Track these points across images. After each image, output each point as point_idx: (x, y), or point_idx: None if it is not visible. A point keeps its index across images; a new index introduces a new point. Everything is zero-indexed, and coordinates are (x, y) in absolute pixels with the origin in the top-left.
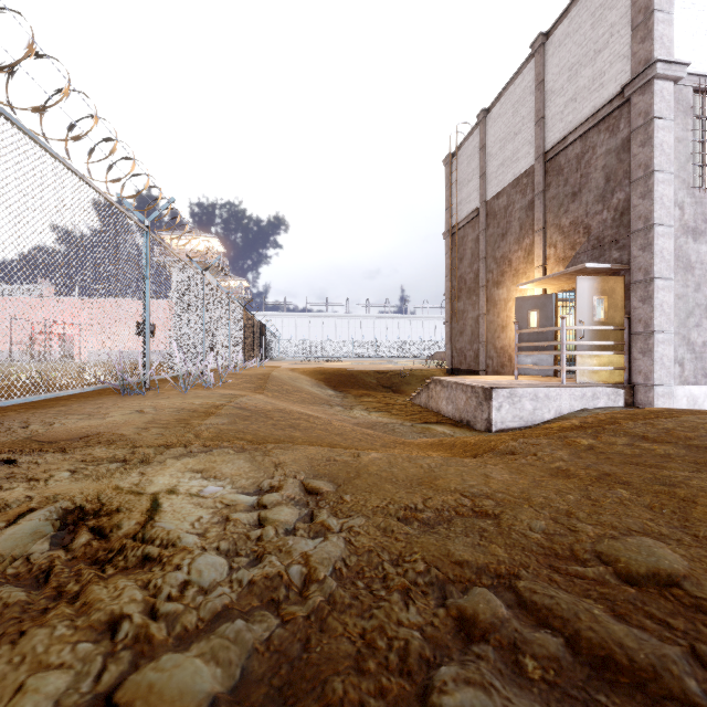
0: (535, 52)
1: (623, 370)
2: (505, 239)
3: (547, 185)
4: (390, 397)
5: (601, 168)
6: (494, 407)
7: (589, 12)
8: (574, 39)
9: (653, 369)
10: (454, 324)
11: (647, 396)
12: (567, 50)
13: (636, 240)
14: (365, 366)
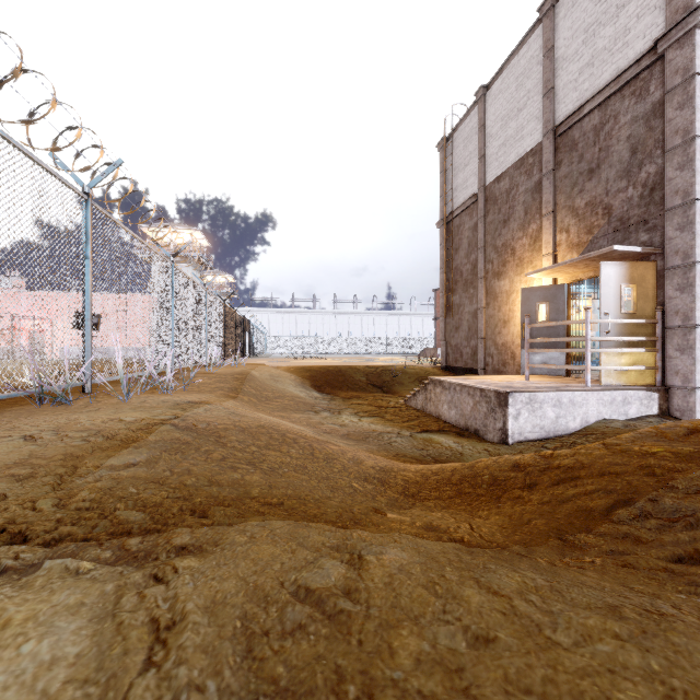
0: (543, 16)
1: (654, 370)
2: (507, 225)
3: (557, 162)
4: (382, 398)
5: (625, 139)
6: (511, 415)
7: None
8: None
9: (695, 369)
10: (449, 319)
11: (687, 400)
12: (582, 9)
13: (672, 218)
14: (353, 363)
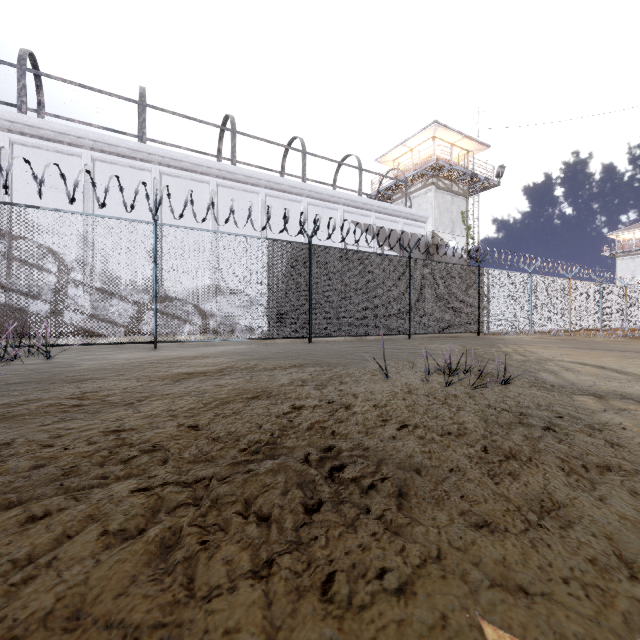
0: None
1: None
2: None
3: None
4: None
5: None
6: None
7: None
8: None
9: None
10: None
11: None
12: None
13: None
14: None
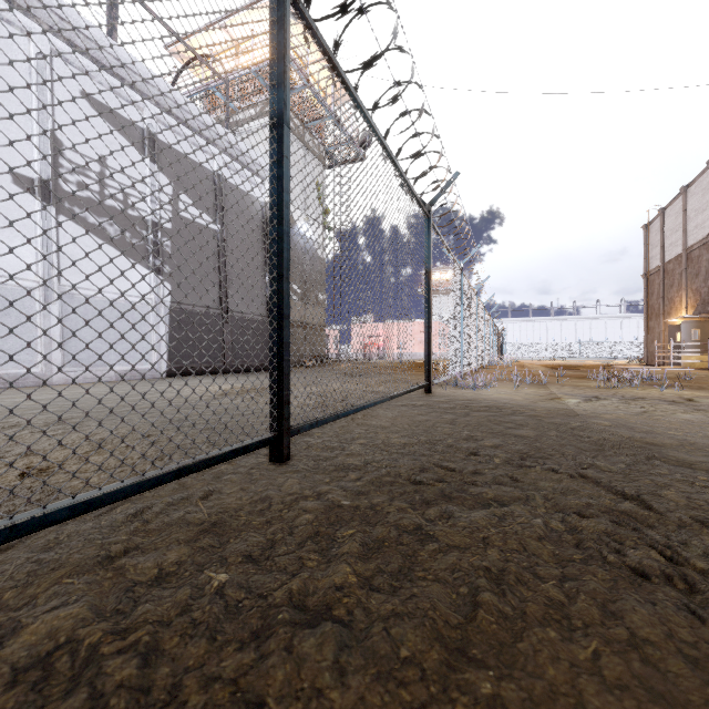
0: (682, 193)
1: None
2: (672, 288)
3: (687, 265)
4: None
5: (704, 266)
6: None
7: (700, 189)
8: (696, 197)
9: None
10: (648, 335)
11: None
12: (694, 200)
13: None
14: (581, 362)
